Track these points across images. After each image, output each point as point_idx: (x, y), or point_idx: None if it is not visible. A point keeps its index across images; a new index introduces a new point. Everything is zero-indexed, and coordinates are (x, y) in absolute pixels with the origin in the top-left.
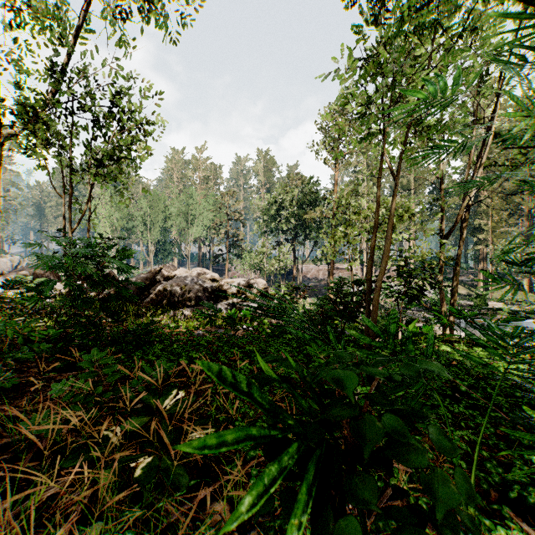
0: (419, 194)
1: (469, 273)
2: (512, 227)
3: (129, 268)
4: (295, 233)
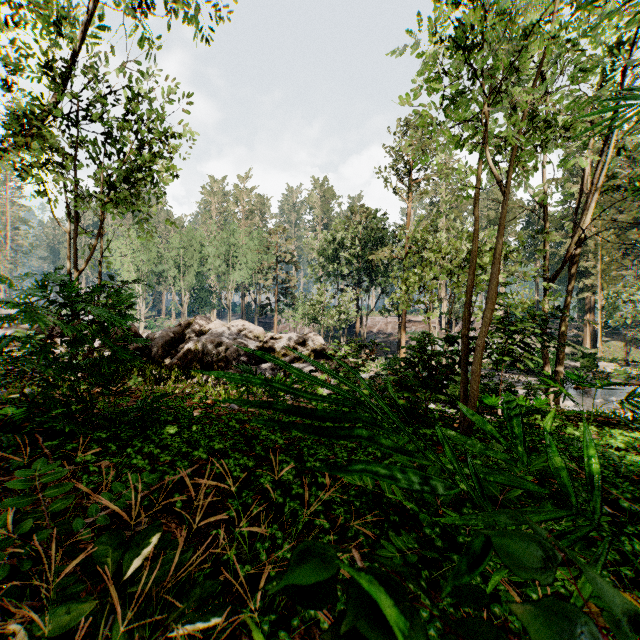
0: (510, 230)
1: (572, 327)
2: (626, 270)
3: (125, 319)
4: (358, 278)
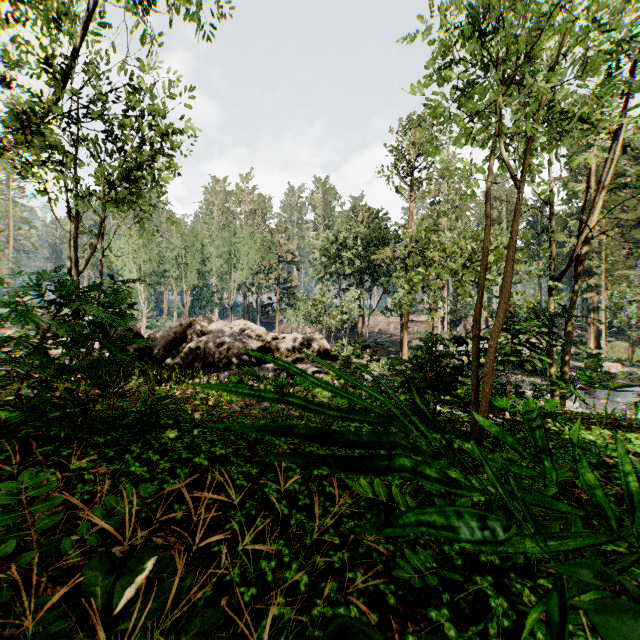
0: None
1: (575, 327)
2: (630, 270)
3: (123, 319)
4: (360, 278)
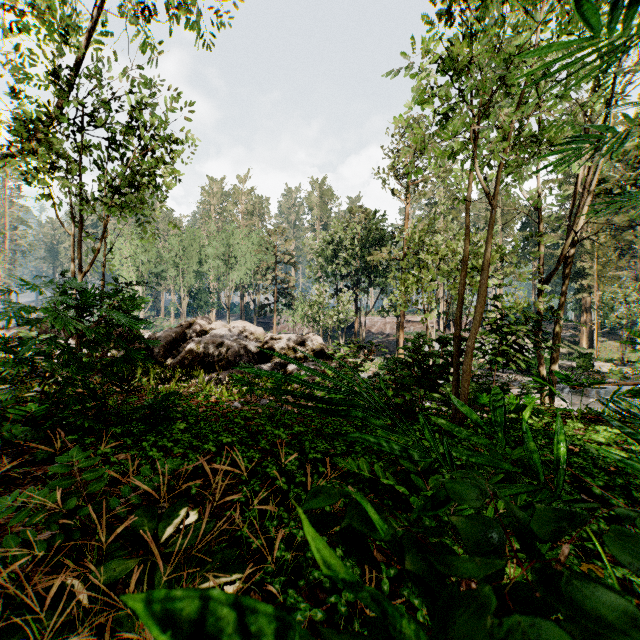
0: (507, 231)
1: (569, 327)
2: (622, 271)
3: (139, 323)
4: (357, 279)
